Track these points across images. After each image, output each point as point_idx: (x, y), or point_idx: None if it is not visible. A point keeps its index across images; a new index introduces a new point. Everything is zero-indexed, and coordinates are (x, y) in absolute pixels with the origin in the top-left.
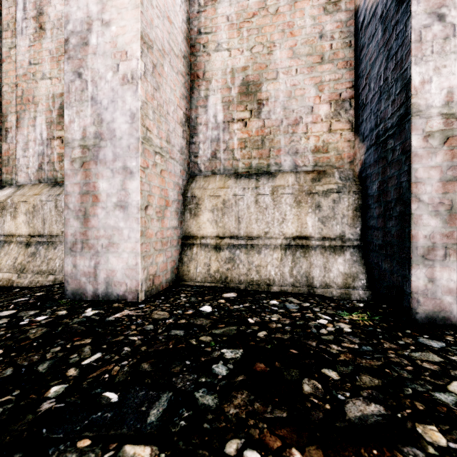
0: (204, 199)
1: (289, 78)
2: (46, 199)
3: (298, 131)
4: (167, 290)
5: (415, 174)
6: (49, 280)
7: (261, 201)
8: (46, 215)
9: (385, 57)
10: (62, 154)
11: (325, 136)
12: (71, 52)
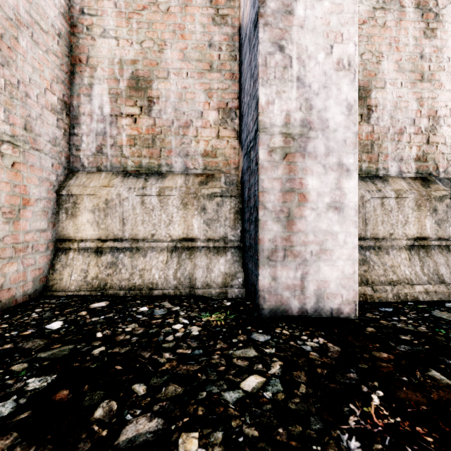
0: (83, 198)
1: (180, 80)
2: None
3: (189, 133)
4: (22, 304)
5: (262, 184)
6: None
7: (148, 202)
8: None
9: (250, 75)
10: None
11: (214, 141)
12: None
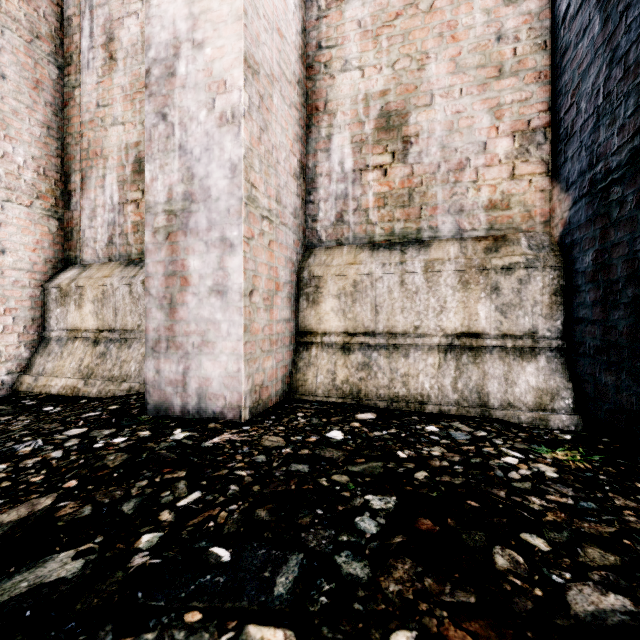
0: (327, 280)
1: (450, 102)
2: (118, 282)
3: (464, 178)
4: (278, 406)
5: None
6: (123, 390)
7: (409, 281)
8: (118, 303)
9: (607, 61)
10: (138, 223)
11: (505, 184)
12: (154, 87)
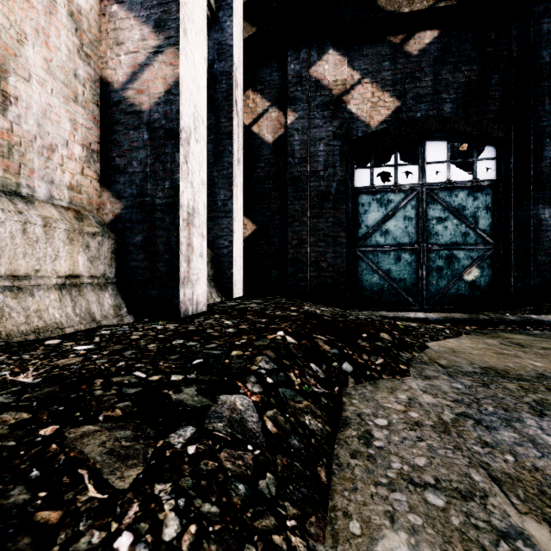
0: None
1: (45, 93)
2: None
3: (55, 159)
4: None
5: (181, 239)
6: None
7: (31, 231)
8: None
9: (154, 156)
10: None
11: (79, 176)
12: None
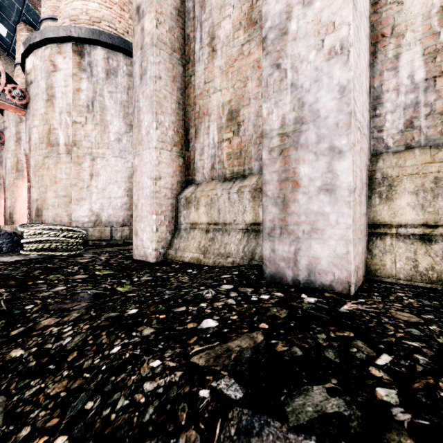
0: (402, 179)
1: None
2: (220, 193)
3: None
4: (368, 285)
5: None
6: (228, 262)
7: None
8: (220, 206)
9: None
10: (230, 153)
11: None
12: (269, 47)
